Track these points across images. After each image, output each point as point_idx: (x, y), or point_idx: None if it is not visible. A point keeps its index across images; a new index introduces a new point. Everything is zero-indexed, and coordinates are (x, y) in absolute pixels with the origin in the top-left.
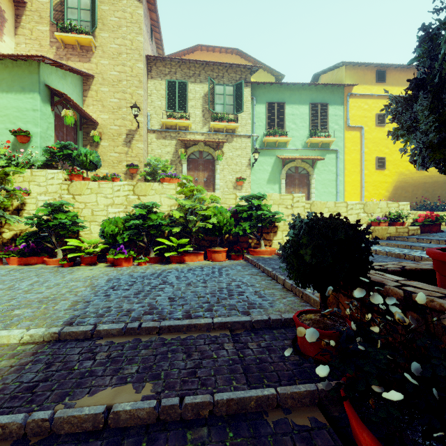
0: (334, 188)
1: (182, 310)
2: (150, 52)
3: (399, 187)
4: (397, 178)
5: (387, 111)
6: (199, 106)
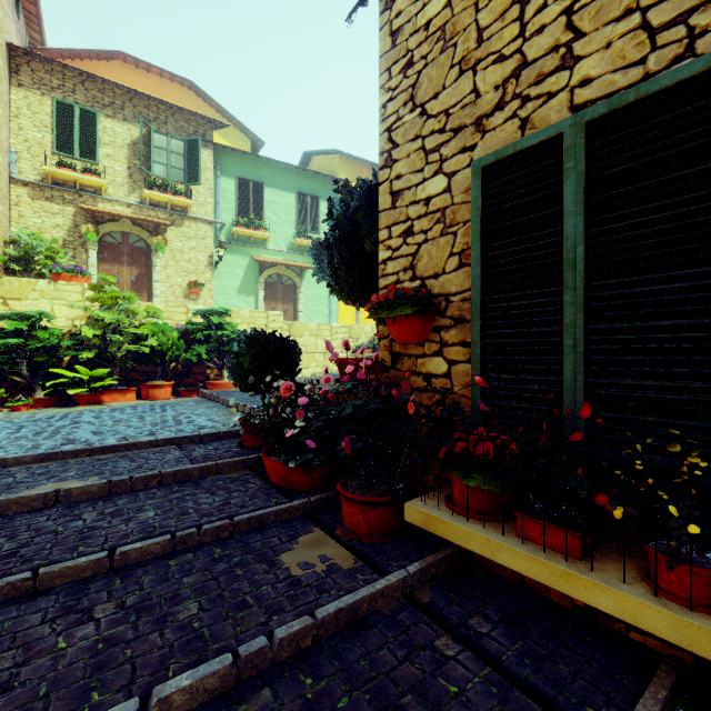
0: (327, 307)
1: (117, 437)
2: (15, 35)
3: None
4: None
5: (312, 253)
6: (123, 158)
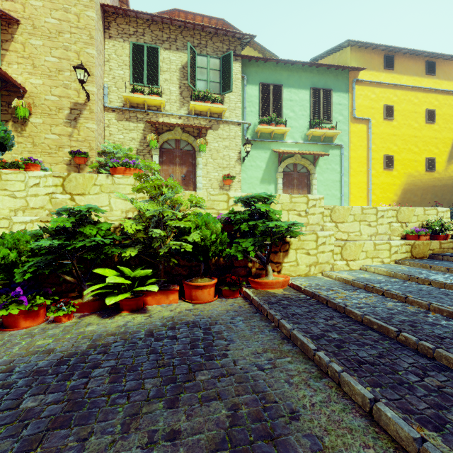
0: (338, 190)
1: None
2: None
3: (408, 191)
4: (406, 180)
5: None
6: (175, 80)
